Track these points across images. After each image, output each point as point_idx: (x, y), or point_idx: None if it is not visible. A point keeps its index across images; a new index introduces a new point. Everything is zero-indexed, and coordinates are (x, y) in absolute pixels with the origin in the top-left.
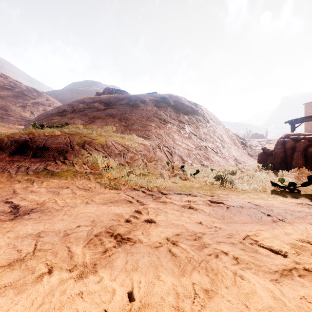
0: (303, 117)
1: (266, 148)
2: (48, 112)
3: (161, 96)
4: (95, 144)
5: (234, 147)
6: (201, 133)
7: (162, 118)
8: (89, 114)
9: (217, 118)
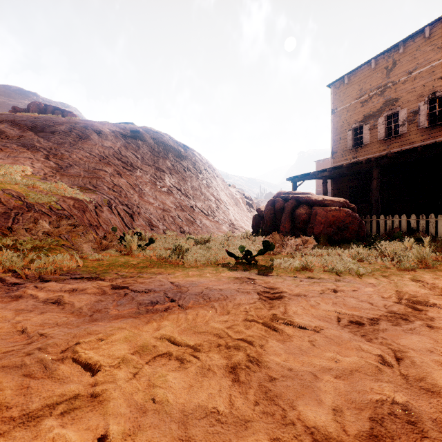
0: (303, 174)
1: (260, 210)
2: None
3: (131, 129)
4: None
5: (233, 208)
6: (188, 188)
7: (128, 162)
8: None
9: (214, 169)
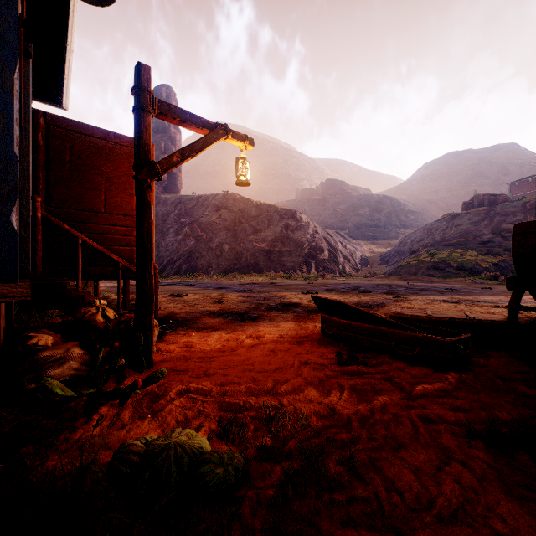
0: None
1: None
2: (419, 235)
3: None
4: (463, 265)
5: None
6: None
7: None
8: (456, 236)
9: None
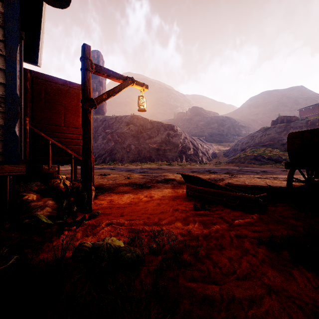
0: None
1: None
2: (246, 140)
3: None
4: (271, 157)
5: None
6: None
7: None
8: (268, 140)
9: None
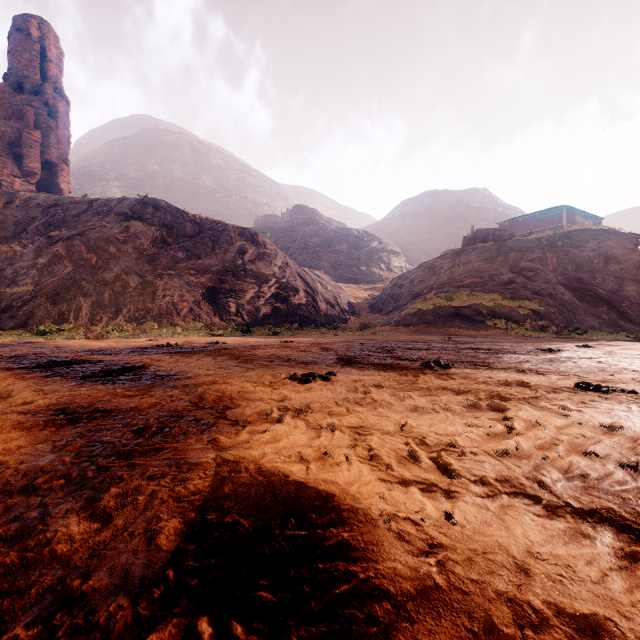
0: None
1: None
2: (418, 275)
3: (567, 236)
4: (495, 312)
5: None
6: (634, 288)
7: (565, 273)
8: (468, 276)
9: None
